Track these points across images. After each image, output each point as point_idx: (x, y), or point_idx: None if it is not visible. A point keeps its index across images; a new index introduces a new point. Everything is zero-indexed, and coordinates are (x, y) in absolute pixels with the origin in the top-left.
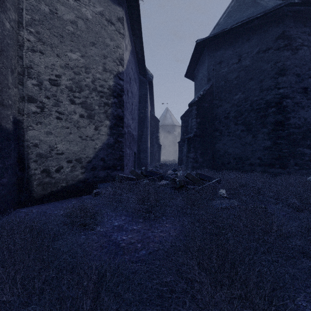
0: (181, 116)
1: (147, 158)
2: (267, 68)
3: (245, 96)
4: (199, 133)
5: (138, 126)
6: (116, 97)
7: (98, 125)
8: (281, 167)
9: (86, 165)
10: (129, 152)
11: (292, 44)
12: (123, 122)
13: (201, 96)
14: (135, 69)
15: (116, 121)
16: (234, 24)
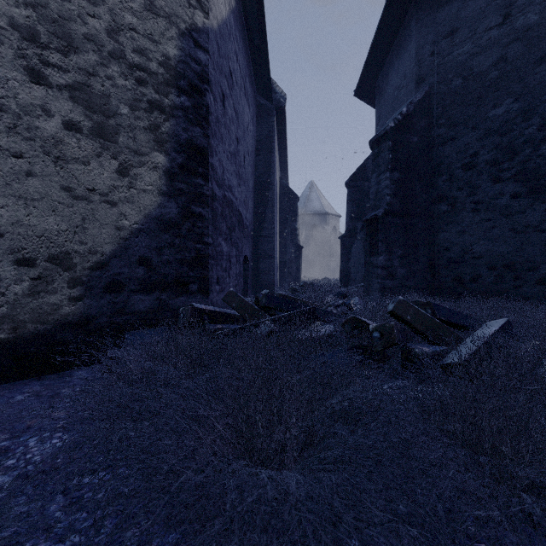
0: (348, 180)
1: (273, 271)
2: None
3: (525, 107)
4: (398, 208)
5: (254, 203)
6: (187, 94)
7: (129, 162)
8: None
9: (87, 277)
10: (227, 250)
11: None
12: (206, 165)
13: (404, 117)
14: (247, 72)
15: (187, 159)
16: None
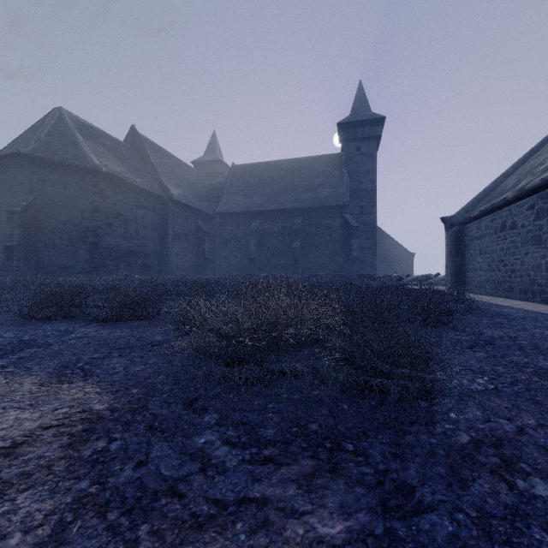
0: None
1: None
2: (88, 204)
3: (70, 219)
4: (23, 243)
5: None
6: None
7: None
8: (97, 273)
9: None
10: None
11: (103, 194)
12: None
13: (25, 207)
14: None
15: None
16: (62, 159)
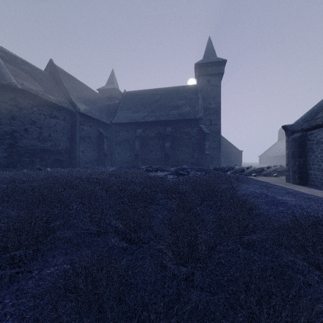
0: None
1: None
2: (5, 113)
3: None
4: None
5: None
6: None
7: None
8: (13, 167)
9: None
10: None
11: (19, 105)
12: None
13: None
14: None
15: None
16: None
